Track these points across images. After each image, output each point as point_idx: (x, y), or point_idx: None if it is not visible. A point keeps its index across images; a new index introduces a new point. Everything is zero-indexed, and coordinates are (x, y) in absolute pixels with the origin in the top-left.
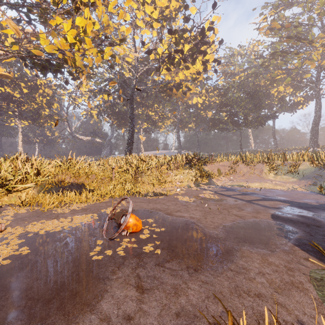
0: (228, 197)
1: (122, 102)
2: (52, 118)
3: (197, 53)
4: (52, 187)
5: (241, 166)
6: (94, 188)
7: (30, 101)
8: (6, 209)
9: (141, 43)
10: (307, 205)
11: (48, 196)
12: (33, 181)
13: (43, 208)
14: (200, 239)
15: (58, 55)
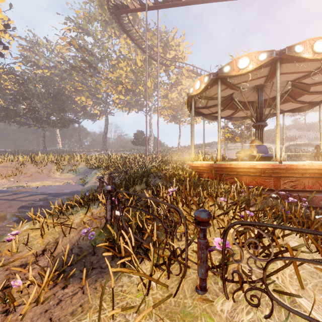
0: None
1: None
2: None
3: None
4: None
5: (30, 167)
6: None
7: None
8: None
9: None
10: (61, 194)
11: None
12: None
13: None
14: None
15: None
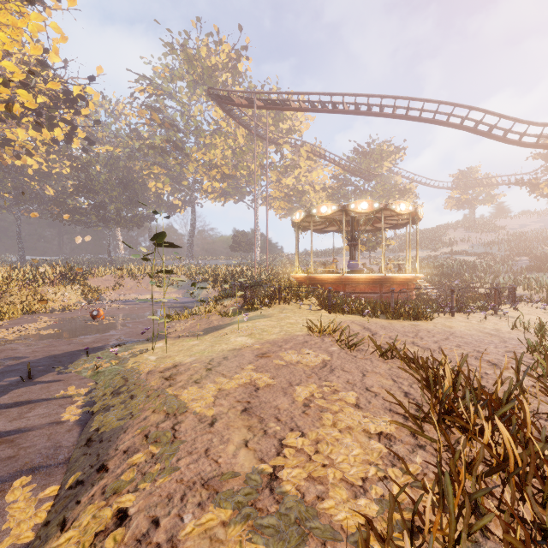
0: (133, 305)
1: None
2: None
3: (61, 120)
4: None
5: (128, 280)
6: None
7: None
8: None
9: None
10: (184, 302)
11: None
12: None
13: None
14: (141, 315)
15: None
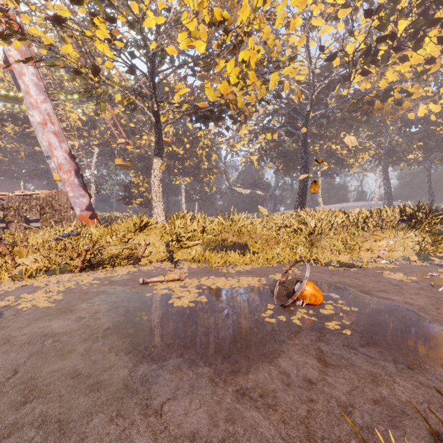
0: None
1: (291, 138)
2: (210, 171)
3: (427, 27)
4: (216, 246)
5: None
6: (258, 250)
7: (192, 156)
8: (181, 263)
9: (319, 50)
10: None
11: (214, 254)
12: (200, 238)
13: (211, 266)
14: (422, 333)
15: (220, 101)
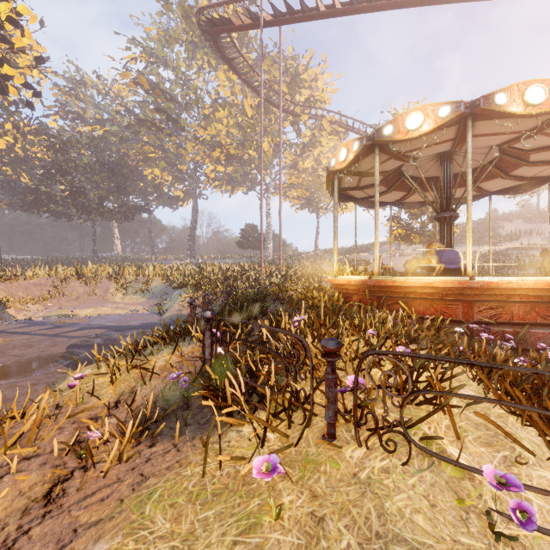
0: (22, 335)
1: None
2: None
3: None
4: None
5: (76, 285)
6: None
7: None
8: None
9: None
10: (128, 327)
11: None
12: None
13: None
14: None
15: None
